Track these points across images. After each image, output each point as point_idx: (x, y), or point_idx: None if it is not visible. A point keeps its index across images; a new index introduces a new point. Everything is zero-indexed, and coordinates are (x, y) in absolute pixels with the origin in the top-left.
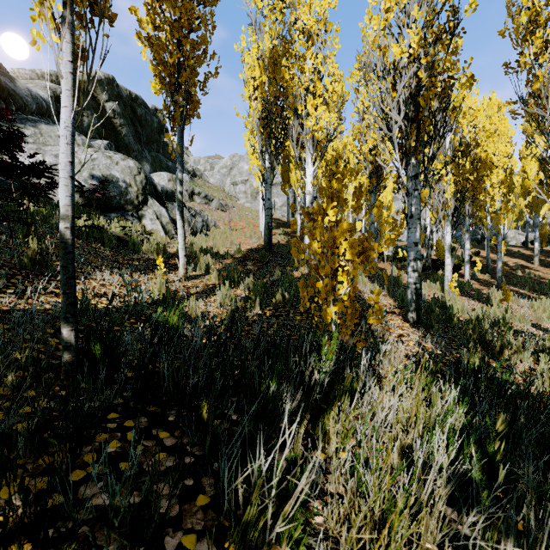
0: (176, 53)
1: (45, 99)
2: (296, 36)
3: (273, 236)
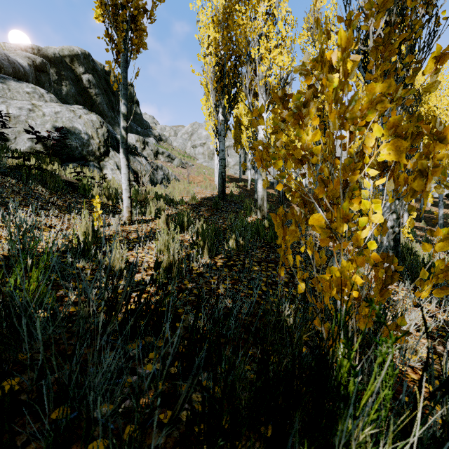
0: None
1: (23, 65)
2: None
3: (227, 188)
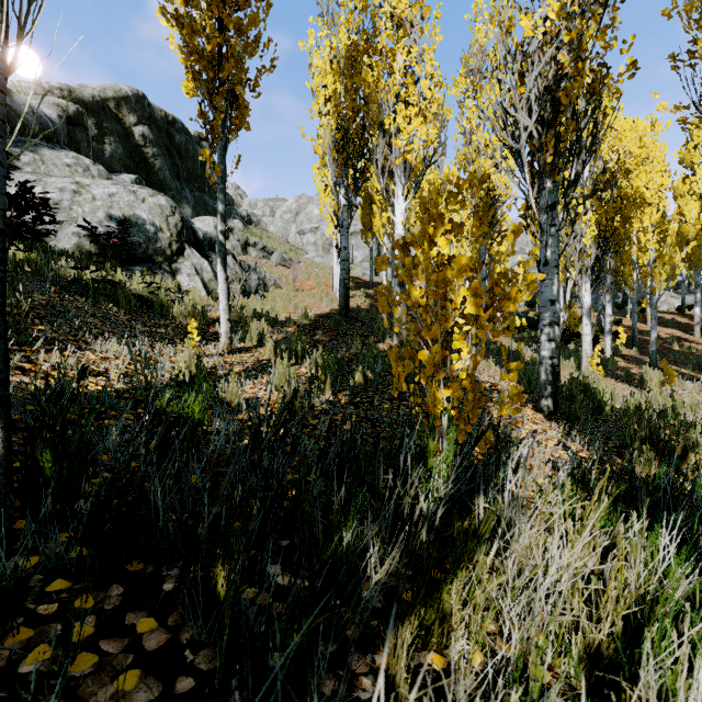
0: (216, 38)
1: (52, 119)
2: (381, 24)
3: (351, 299)
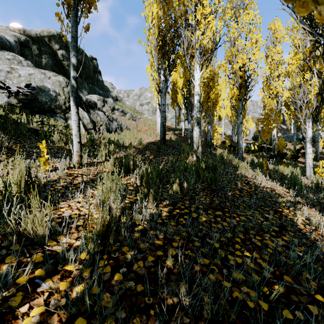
0: None
1: (10, 41)
2: None
3: (166, 135)
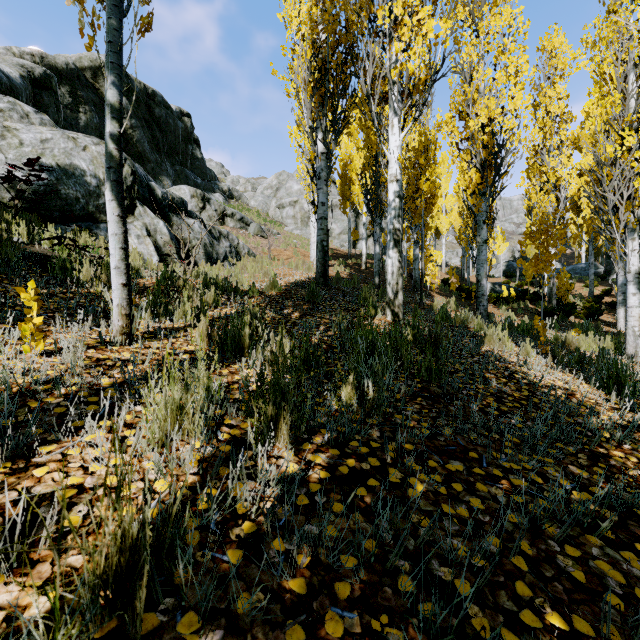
0: None
1: (10, 76)
2: None
3: (330, 268)
